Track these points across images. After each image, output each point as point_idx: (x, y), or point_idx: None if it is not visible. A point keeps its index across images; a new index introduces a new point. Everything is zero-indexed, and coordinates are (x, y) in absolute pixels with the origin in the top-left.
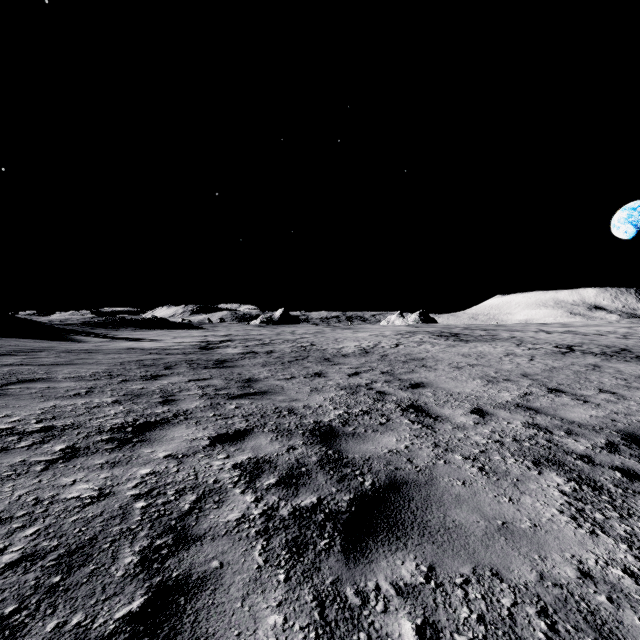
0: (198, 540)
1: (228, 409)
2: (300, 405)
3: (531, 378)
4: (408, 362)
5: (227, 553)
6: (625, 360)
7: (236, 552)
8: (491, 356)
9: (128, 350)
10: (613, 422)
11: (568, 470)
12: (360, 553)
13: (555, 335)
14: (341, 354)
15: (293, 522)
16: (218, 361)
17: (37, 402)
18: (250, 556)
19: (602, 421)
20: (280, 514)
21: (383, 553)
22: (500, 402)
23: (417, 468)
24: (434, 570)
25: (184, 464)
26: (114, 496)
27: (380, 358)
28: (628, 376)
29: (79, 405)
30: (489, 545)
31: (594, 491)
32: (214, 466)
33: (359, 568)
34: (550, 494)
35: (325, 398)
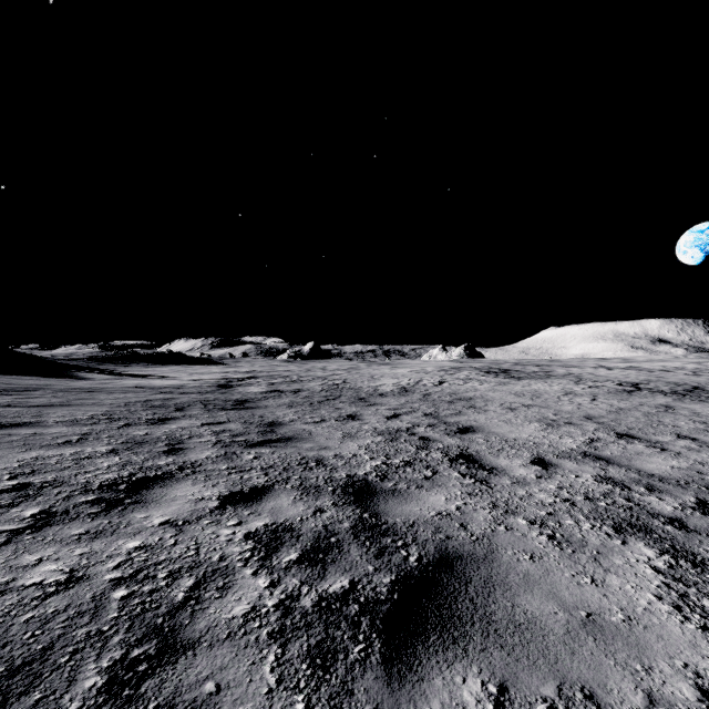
0: (190, 648)
1: (245, 460)
2: (330, 454)
3: (596, 421)
4: (454, 402)
5: (227, 669)
6: (700, 400)
7: (240, 667)
8: (548, 395)
9: (136, 389)
10: (700, 475)
11: (658, 538)
12: (406, 665)
13: (617, 371)
14: (378, 393)
15: (318, 618)
16: (238, 401)
17: (16, 452)
18: (258, 673)
19: (686, 474)
20: (301, 606)
21: (437, 665)
22: (564, 450)
23: (473, 536)
24: (507, 691)
25: (184, 534)
26: (88, 581)
27: (422, 398)
28: (707, 419)
29: (67, 456)
30: (575, 649)
31: (695, 568)
32: (221, 536)
33: (406, 690)
34: (641, 572)
35: (360, 446)
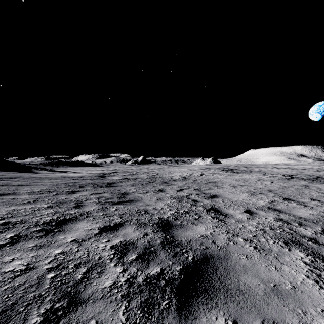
0: (83, 303)
1: (111, 210)
2: (151, 208)
3: (273, 192)
4: (208, 184)
5: (101, 313)
6: (321, 182)
7: (107, 312)
8: (251, 180)
9: (61, 177)
10: (323, 217)
11: (305, 248)
12: (188, 311)
13: (282, 169)
14: (173, 179)
15: (145, 287)
16: (108, 183)
17: (4, 207)
18: (116, 315)
19: (316, 217)
20: (137, 281)
21: (203, 311)
22: (259, 206)
23: (218, 247)
24: None
25: (82, 246)
26: (35, 269)
27: (193, 181)
28: None
29: (28, 209)
30: (269, 303)
31: (323, 262)
32: (100, 247)
33: None
34: (298, 264)
35: (164, 204)
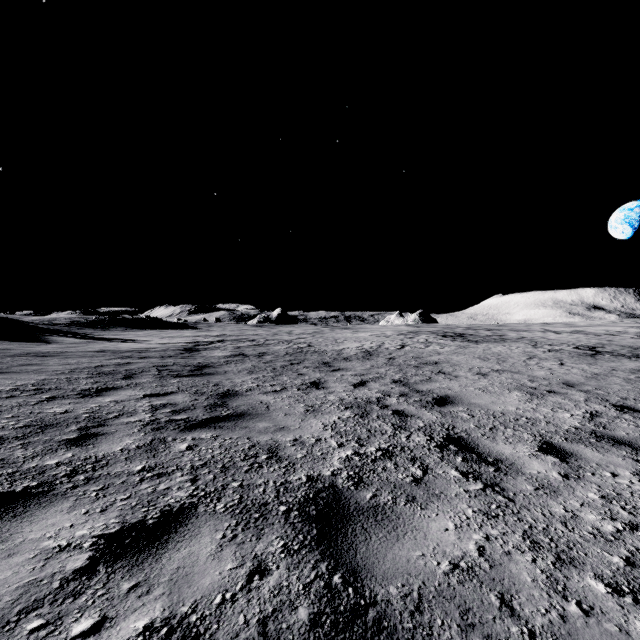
0: None
1: (173, 452)
2: (288, 439)
3: (580, 389)
4: (421, 367)
5: None
6: None
7: None
8: (513, 359)
9: (97, 353)
10: None
11: None
12: None
13: (565, 335)
14: (342, 357)
15: None
16: (197, 366)
17: None
18: None
19: None
20: None
21: None
22: (568, 429)
23: (535, 639)
24: None
25: None
26: None
27: (387, 362)
28: None
29: None
30: None
31: None
32: None
33: None
34: None
35: (325, 424)
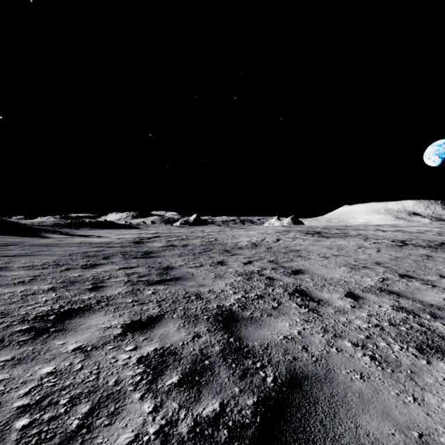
0: None
1: (145, 295)
2: (206, 290)
3: (383, 266)
4: (287, 253)
5: None
6: None
7: None
8: (348, 248)
9: (80, 244)
10: None
11: None
12: None
13: (389, 233)
14: (237, 247)
15: None
16: (146, 252)
17: None
18: None
19: None
20: (178, 432)
21: None
22: (366, 286)
23: (313, 357)
24: None
25: (90, 359)
26: None
27: (266, 250)
28: None
29: (17, 292)
30: None
31: None
32: (119, 361)
33: None
34: None
35: (226, 283)
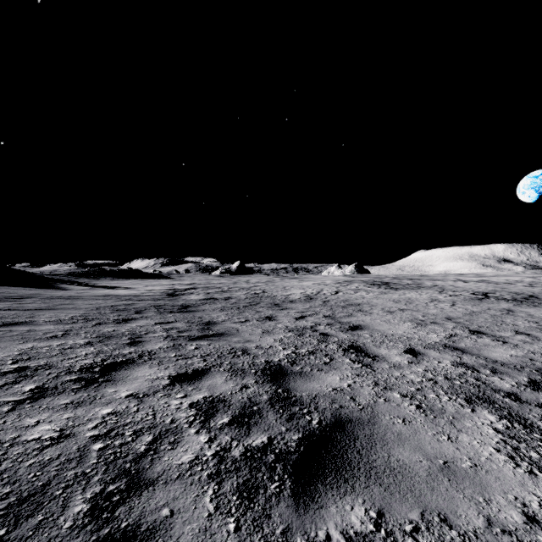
0: (150, 485)
1: (188, 350)
2: (253, 346)
3: (454, 321)
4: (347, 307)
5: (178, 499)
6: (534, 305)
7: (187, 498)
8: (418, 302)
9: (105, 297)
10: (532, 361)
11: (498, 408)
12: (310, 497)
13: (471, 284)
14: (289, 300)
15: (244, 464)
16: (182, 306)
17: (16, 344)
18: (201, 502)
19: (522, 360)
20: (232, 455)
21: (332, 497)
22: (429, 343)
23: (360, 406)
24: (383, 516)
25: (144, 404)
26: (73, 437)
27: (322, 303)
28: (539, 319)
29: (54, 346)
30: (434, 487)
31: (525, 429)
32: (172, 405)
33: (309, 515)
34: (485, 432)
35: (275, 339)
